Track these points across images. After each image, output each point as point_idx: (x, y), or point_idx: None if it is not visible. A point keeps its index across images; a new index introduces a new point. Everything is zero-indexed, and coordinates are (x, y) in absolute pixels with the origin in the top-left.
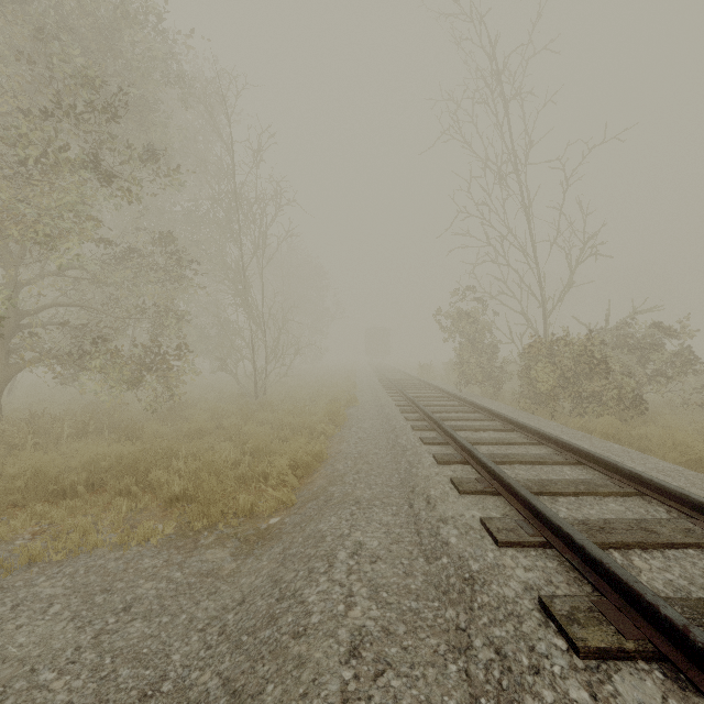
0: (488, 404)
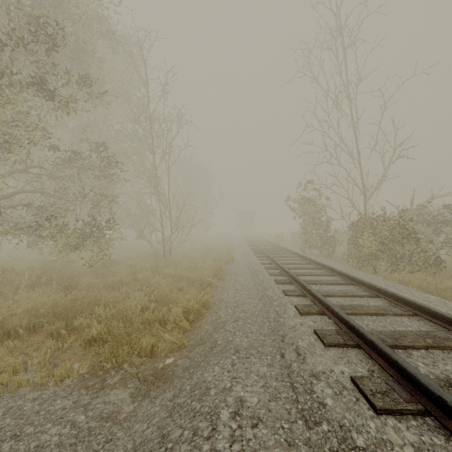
0: (326, 262)
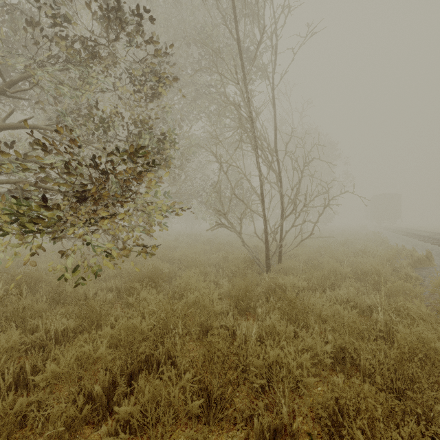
0: None
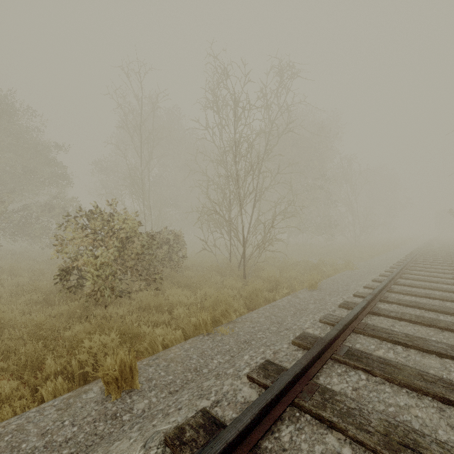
0: None
